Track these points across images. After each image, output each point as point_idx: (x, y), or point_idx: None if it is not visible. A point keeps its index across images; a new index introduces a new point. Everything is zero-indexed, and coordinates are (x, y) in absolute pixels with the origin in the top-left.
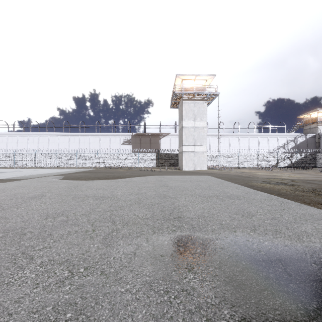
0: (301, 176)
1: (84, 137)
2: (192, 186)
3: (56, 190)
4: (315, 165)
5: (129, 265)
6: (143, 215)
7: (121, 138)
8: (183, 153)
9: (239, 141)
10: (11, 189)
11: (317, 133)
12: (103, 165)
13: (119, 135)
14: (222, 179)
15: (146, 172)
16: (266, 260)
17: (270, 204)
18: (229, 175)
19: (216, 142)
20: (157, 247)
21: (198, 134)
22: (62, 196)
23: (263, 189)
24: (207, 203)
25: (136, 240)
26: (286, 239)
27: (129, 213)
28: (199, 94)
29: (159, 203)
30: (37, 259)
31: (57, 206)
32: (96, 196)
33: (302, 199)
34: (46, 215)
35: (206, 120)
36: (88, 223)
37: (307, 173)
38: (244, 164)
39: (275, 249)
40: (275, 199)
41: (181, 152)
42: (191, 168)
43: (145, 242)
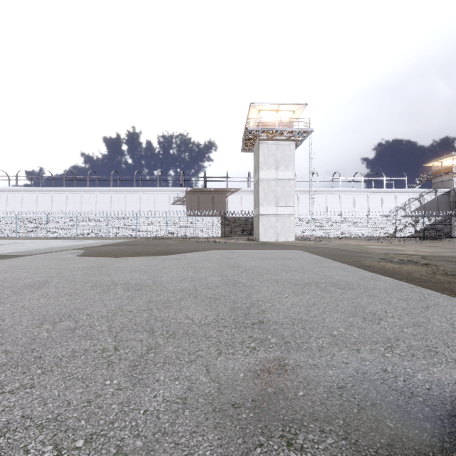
0: (433, 250)
1: (117, 194)
2: (277, 267)
3: (68, 273)
4: (449, 234)
5: (172, 430)
6: (201, 318)
7: (171, 195)
8: (261, 216)
9: (340, 200)
10: (0, 271)
11: (452, 188)
12: (145, 235)
13: (169, 191)
14: (319, 256)
15: (206, 244)
16: (432, 418)
17: (403, 297)
18: (328, 249)
19: (307, 201)
20: (225, 386)
21: (283, 189)
22: (75, 284)
23: (385, 272)
24: (302, 295)
25: (187, 370)
26: (451, 368)
27: (179, 313)
28: (284, 132)
29: (227, 296)
30: (1, 414)
31: (64, 300)
32: (129, 283)
33: (450, 288)
34: (42, 317)
35: (293, 169)
36: (109, 333)
37: (441, 246)
38: (348, 233)
39: (439, 390)
40: (409, 289)
41: (258, 216)
42: (272, 238)
43: (204, 375)
